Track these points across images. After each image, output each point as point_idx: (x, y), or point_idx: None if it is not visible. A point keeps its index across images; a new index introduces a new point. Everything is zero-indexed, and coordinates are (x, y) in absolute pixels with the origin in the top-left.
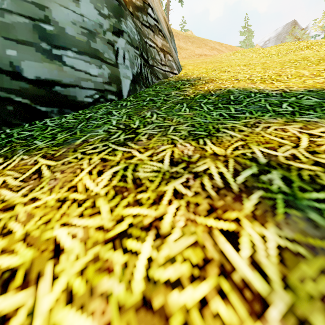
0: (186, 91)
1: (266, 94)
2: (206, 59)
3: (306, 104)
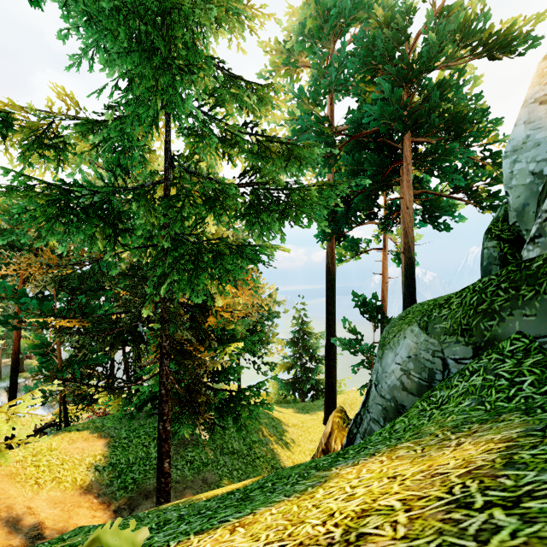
0: None
1: None
2: None
3: None
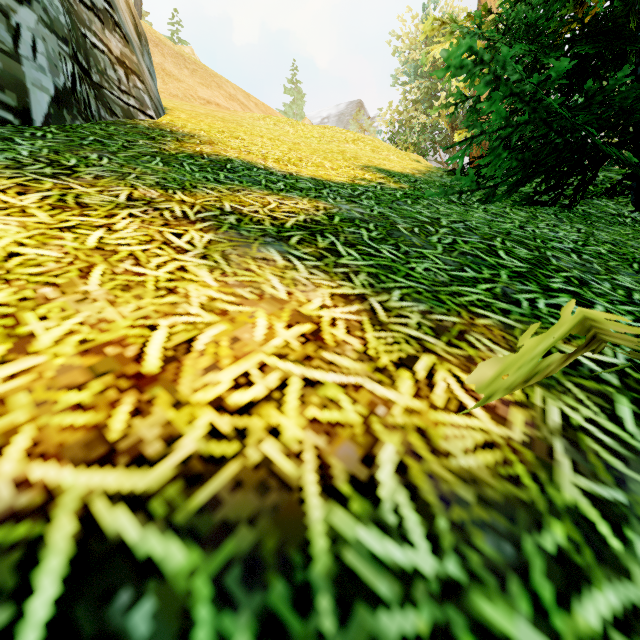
0: (164, 144)
1: (271, 173)
2: (217, 111)
3: (299, 187)
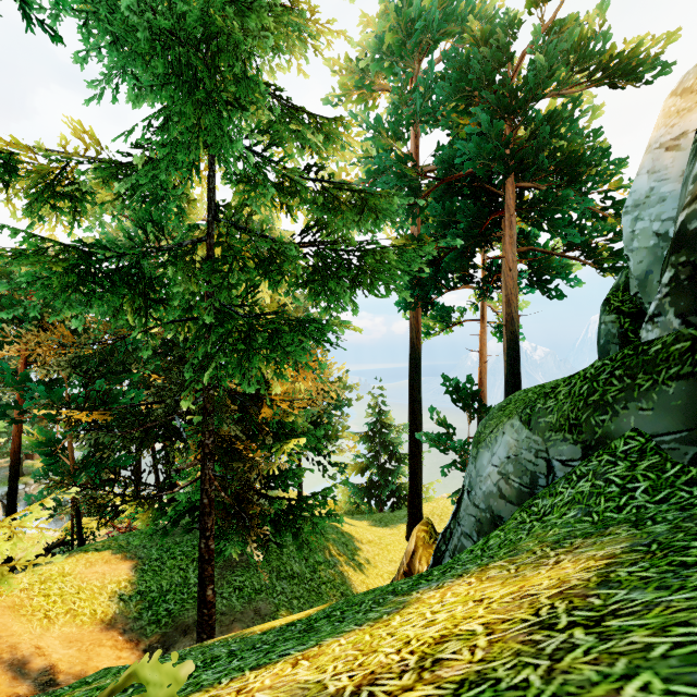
0: None
1: None
2: None
3: None
